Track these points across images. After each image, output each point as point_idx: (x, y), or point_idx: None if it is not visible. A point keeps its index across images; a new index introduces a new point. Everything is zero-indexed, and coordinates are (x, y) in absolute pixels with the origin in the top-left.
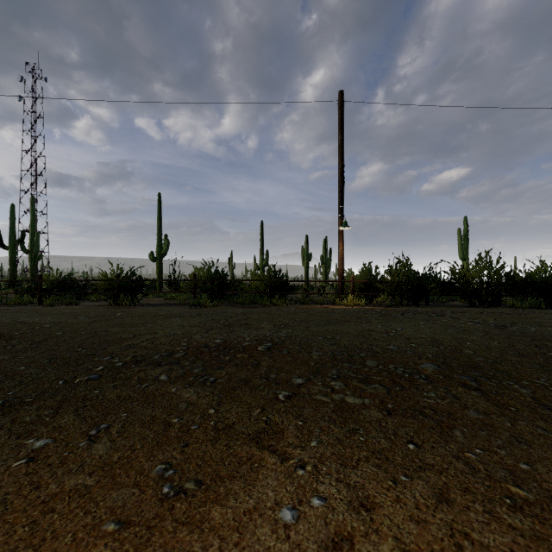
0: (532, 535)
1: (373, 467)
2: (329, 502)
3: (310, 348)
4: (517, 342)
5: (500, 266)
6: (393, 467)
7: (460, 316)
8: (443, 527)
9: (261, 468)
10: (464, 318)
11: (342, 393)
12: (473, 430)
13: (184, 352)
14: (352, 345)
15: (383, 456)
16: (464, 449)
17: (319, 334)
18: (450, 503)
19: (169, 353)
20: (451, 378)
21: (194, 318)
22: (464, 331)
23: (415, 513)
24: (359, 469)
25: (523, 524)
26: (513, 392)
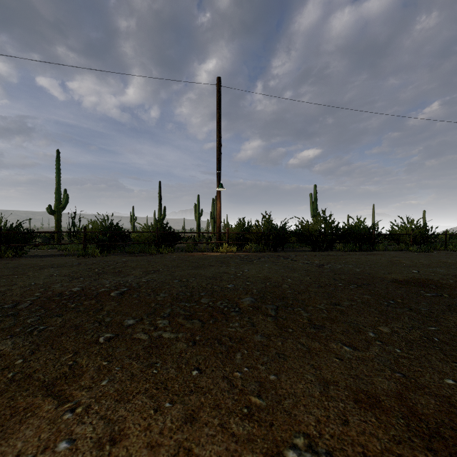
0: (246, 439)
1: (147, 398)
2: (77, 443)
3: (160, 291)
4: (323, 277)
5: (331, 221)
6: (166, 394)
7: (299, 258)
8: (173, 447)
9: (31, 418)
10: (301, 260)
11: (163, 330)
12: (251, 352)
13: (30, 302)
14: (199, 286)
15: (163, 386)
16: (235, 369)
17: (178, 277)
18: (194, 422)
19: (14, 304)
20: (258, 308)
21: (70, 268)
22: (292, 270)
23: (155, 439)
24: (131, 402)
25: (244, 430)
26: (297, 316)
